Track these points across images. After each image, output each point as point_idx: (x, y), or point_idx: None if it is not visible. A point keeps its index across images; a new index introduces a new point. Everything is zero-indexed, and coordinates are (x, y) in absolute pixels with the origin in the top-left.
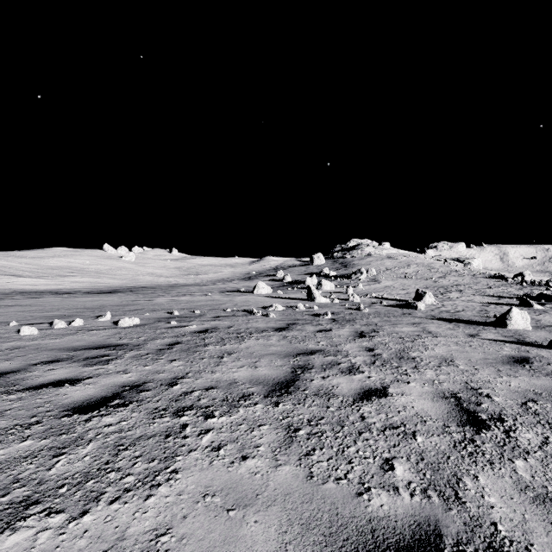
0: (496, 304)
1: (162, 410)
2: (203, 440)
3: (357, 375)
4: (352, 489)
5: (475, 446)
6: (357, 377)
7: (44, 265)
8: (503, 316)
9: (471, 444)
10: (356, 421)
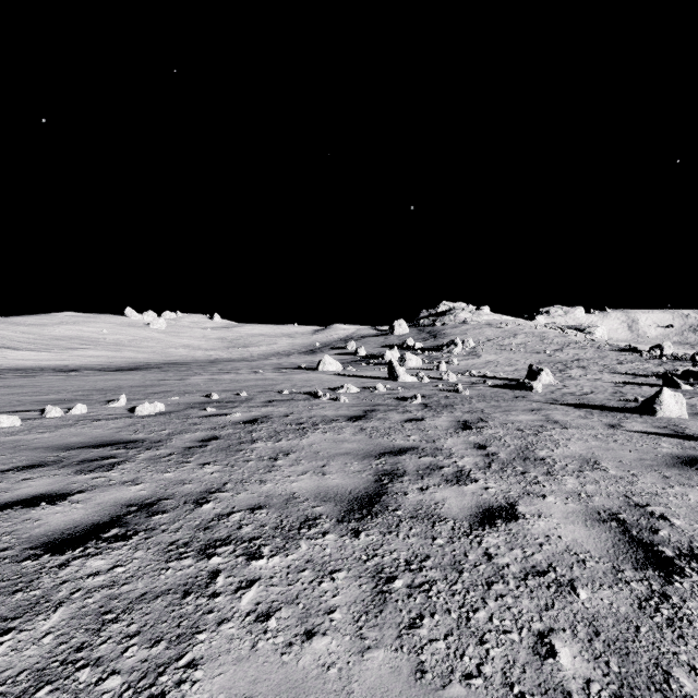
0: (632, 385)
1: (182, 545)
2: (244, 600)
3: (469, 485)
4: (494, 697)
5: (673, 606)
6: (469, 488)
7: (47, 334)
8: (650, 399)
9: (665, 603)
10: (480, 562)
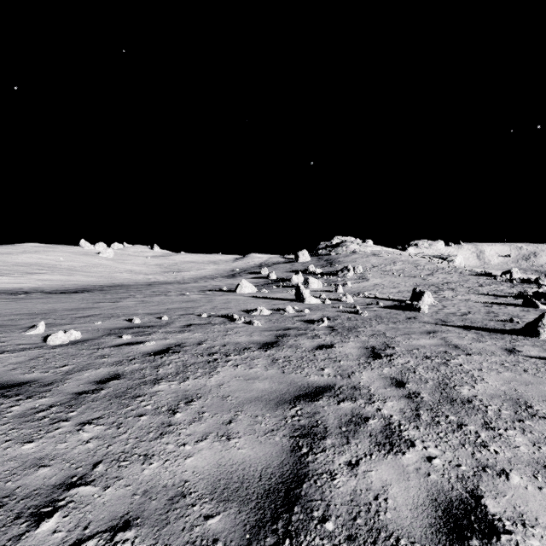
0: (498, 305)
1: None
2: None
3: (407, 454)
4: None
5: None
6: (409, 460)
7: (11, 261)
8: (534, 322)
9: None
10: None
